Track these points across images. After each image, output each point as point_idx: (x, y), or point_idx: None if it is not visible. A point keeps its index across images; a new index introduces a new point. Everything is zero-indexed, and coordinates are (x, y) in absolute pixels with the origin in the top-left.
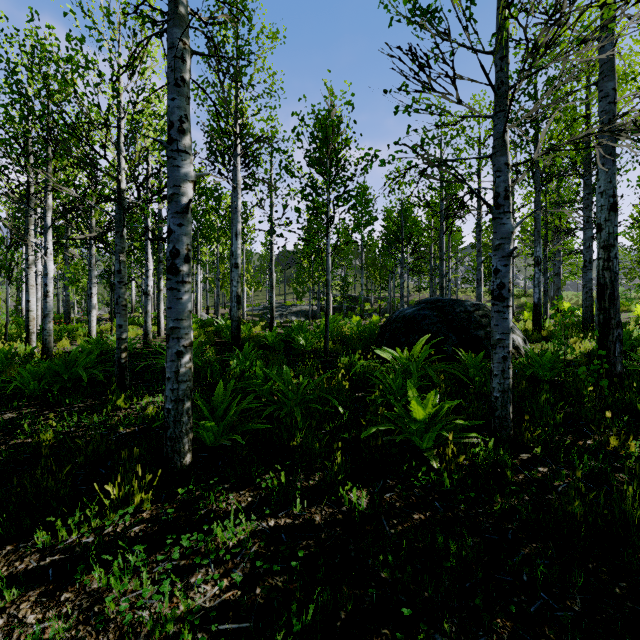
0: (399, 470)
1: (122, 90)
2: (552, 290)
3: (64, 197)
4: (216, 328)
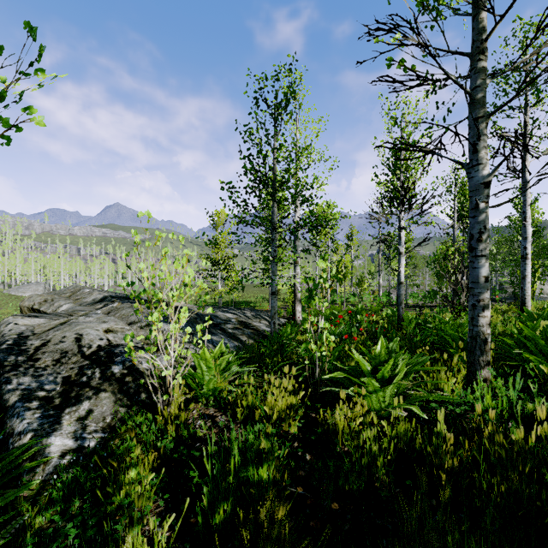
0: None
1: None
2: None
3: None
4: None
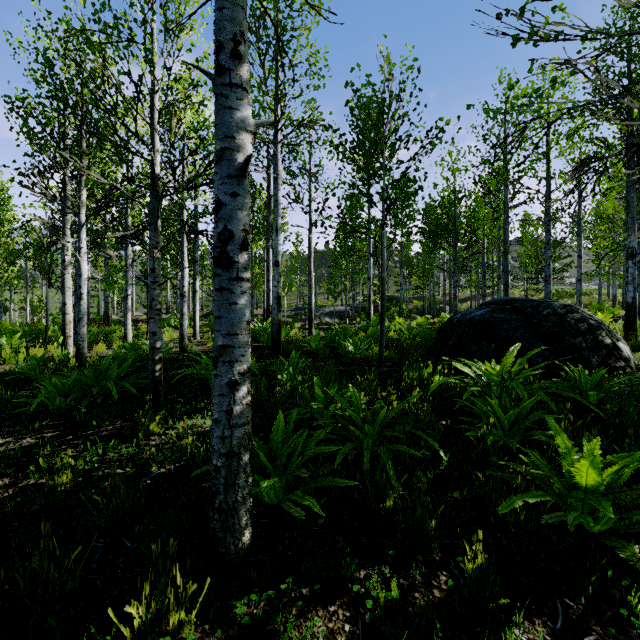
0: (574, 576)
1: (156, 55)
2: (614, 288)
3: (92, 185)
4: (252, 331)
